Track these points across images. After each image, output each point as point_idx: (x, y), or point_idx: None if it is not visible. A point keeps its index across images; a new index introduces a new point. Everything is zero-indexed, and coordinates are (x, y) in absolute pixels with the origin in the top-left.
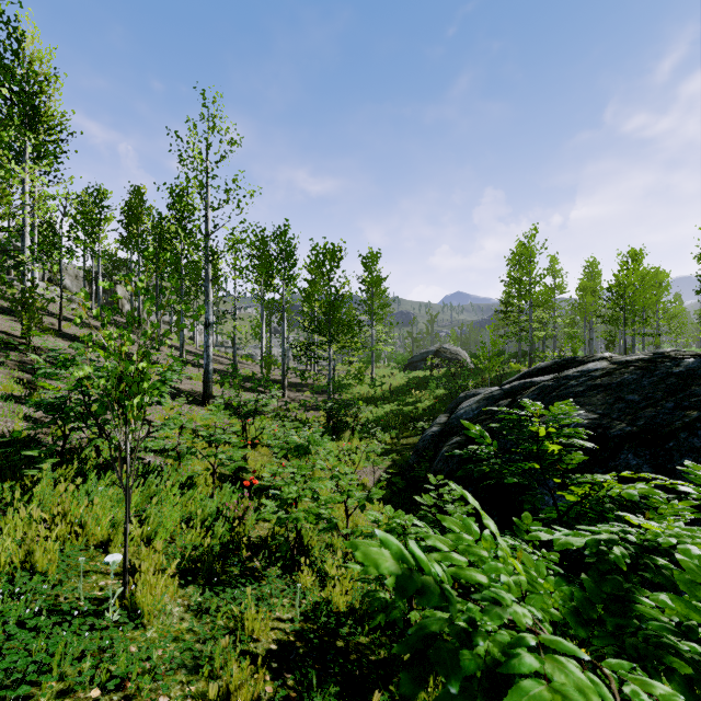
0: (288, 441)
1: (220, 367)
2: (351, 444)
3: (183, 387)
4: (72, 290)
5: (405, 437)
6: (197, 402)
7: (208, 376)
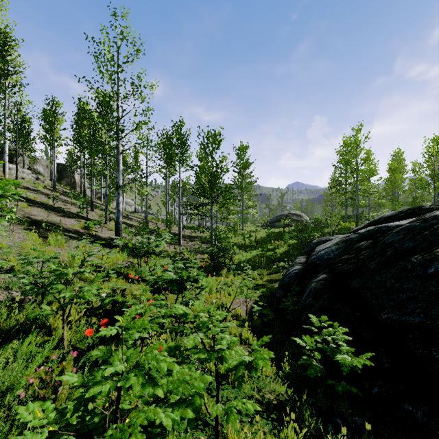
0: (162, 277)
1: (137, 224)
2: (227, 279)
3: (103, 235)
4: (44, 175)
5: (269, 274)
6: (111, 246)
7: (118, 226)
